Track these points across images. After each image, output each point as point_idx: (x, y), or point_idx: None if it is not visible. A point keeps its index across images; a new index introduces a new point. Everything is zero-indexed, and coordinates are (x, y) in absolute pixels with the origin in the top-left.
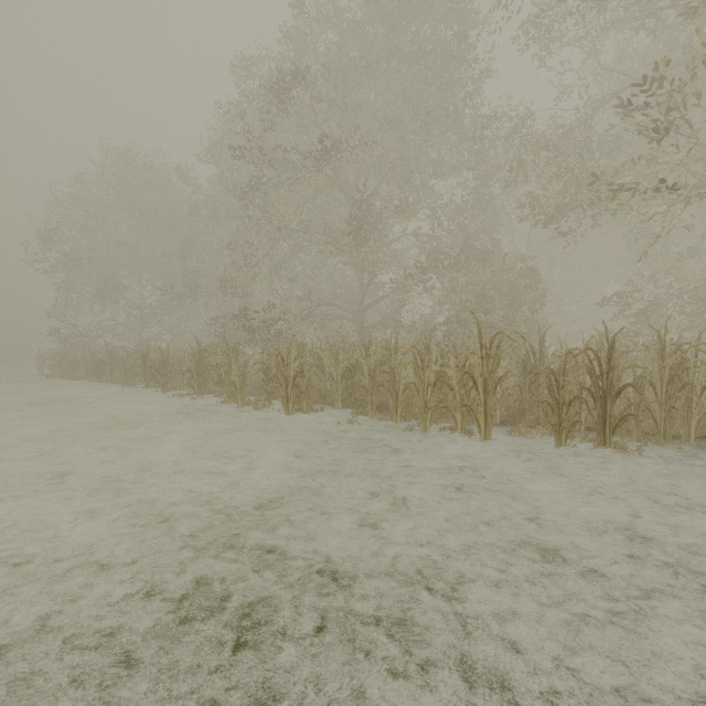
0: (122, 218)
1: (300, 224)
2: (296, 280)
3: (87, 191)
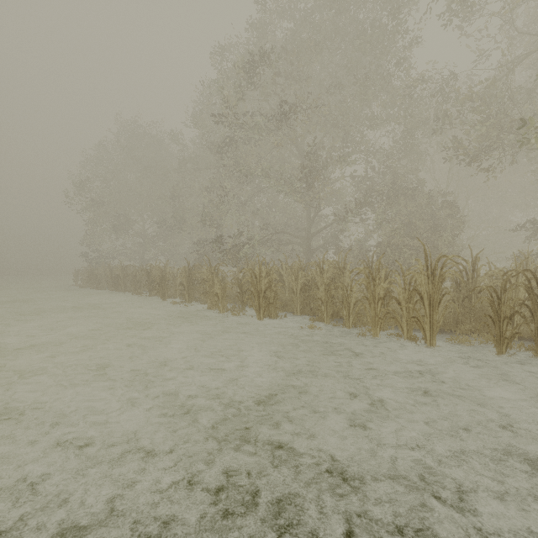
0: (130, 172)
1: (263, 171)
2: (257, 214)
3: (107, 153)
